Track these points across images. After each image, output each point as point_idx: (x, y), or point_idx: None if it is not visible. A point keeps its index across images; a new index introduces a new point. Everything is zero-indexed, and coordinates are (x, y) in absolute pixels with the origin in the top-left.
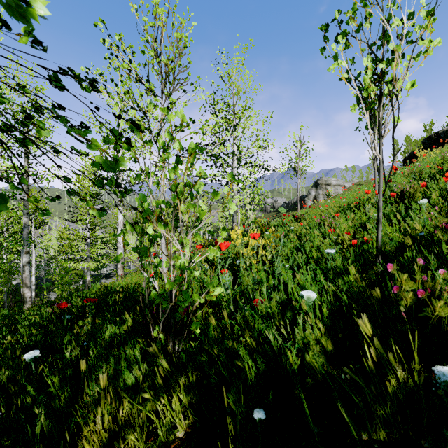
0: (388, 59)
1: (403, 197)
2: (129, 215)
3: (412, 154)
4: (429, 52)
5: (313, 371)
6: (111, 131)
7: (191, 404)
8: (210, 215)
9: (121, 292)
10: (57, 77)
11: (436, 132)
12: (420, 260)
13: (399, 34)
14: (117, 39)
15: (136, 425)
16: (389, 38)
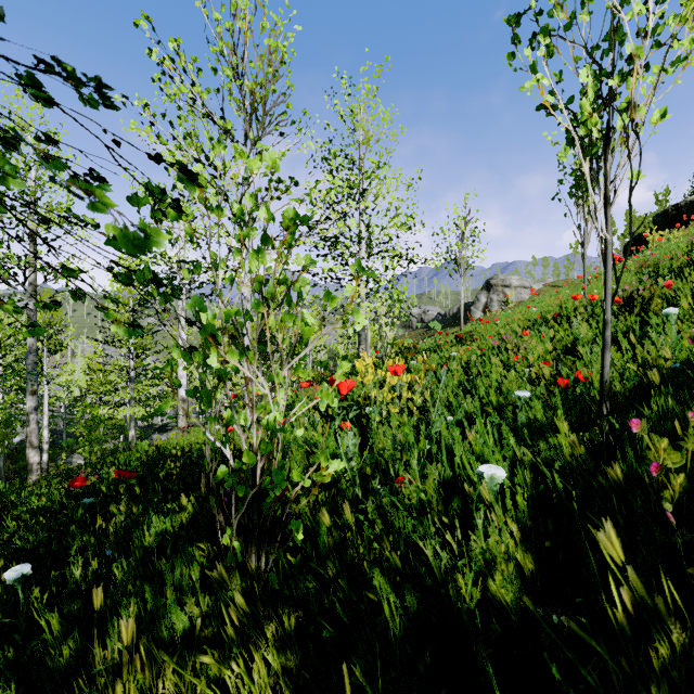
0: (621, 70)
1: (632, 304)
2: (180, 335)
3: (637, 238)
4: (691, 60)
5: (503, 609)
6: (145, 185)
7: (287, 670)
8: (321, 334)
9: (177, 460)
10: (33, 77)
11: (674, 205)
12: (693, 414)
13: (640, 29)
14: (171, 48)
15: None
16: (624, 36)
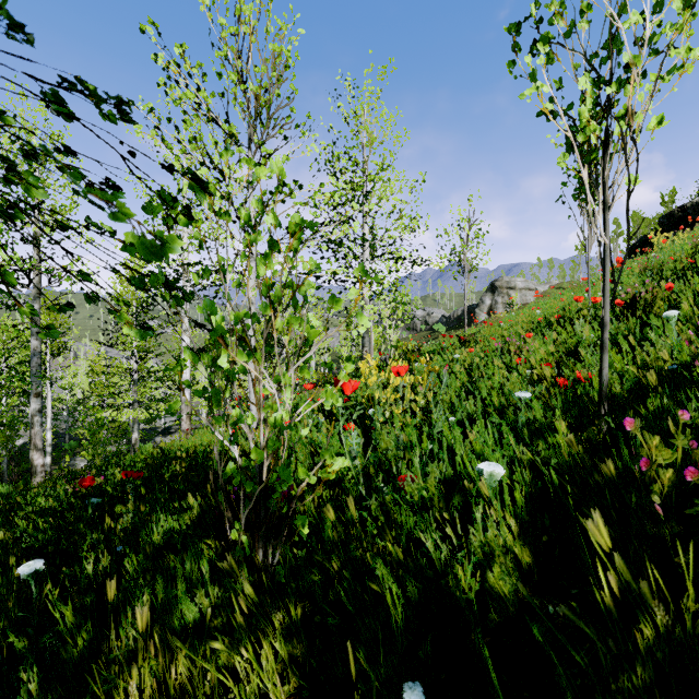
0: (619, 78)
1: (635, 306)
2: (190, 337)
3: (643, 240)
4: (687, 68)
5: (501, 600)
6: (158, 193)
7: (293, 658)
8: (326, 336)
9: (183, 461)
10: (57, 95)
11: (680, 206)
12: (683, 412)
13: (637, 38)
14: (177, 53)
15: (199, 693)
16: (621, 45)
